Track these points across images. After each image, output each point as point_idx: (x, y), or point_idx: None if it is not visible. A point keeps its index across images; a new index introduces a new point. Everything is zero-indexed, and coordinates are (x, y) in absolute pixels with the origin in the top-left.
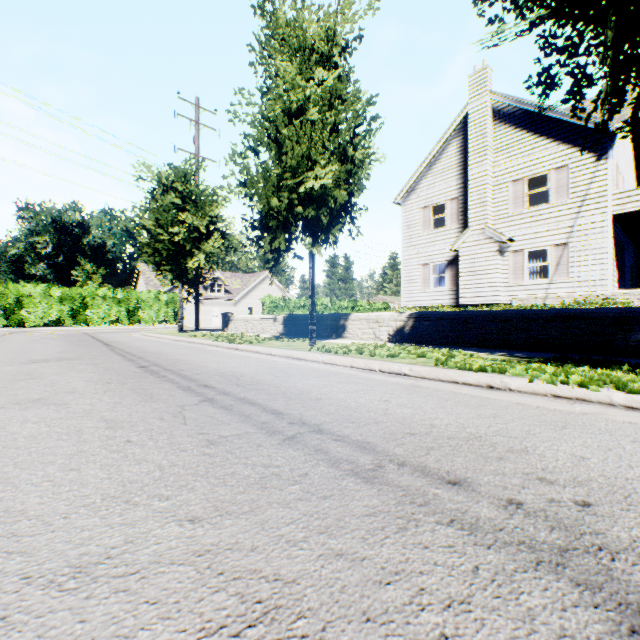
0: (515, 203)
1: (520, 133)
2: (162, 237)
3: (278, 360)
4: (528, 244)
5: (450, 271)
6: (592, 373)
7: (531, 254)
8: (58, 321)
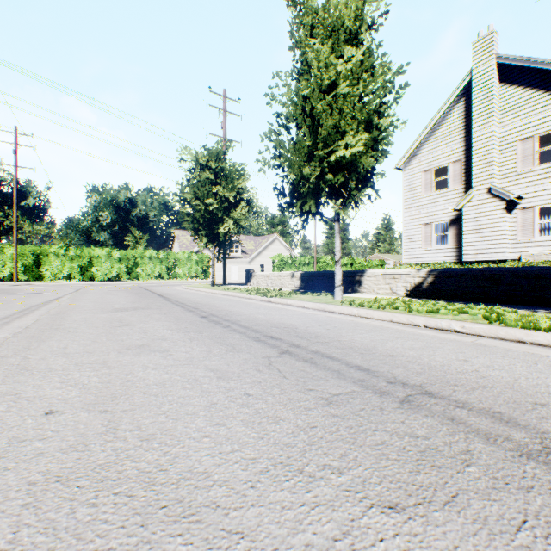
0: (524, 161)
1: (530, 92)
2: (199, 207)
3: (314, 313)
4: (539, 201)
5: (453, 229)
6: None
7: (542, 211)
8: (117, 276)
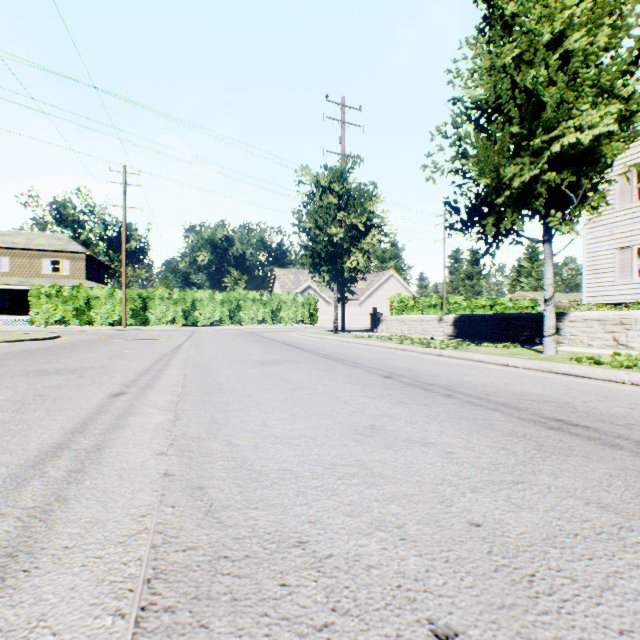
0: None
1: None
2: (321, 238)
3: (541, 375)
4: None
5: None
6: None
7: None
8: (219, 321)
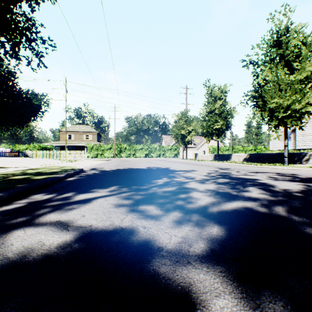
0: None
1: None
2: (178, 133)
3: (208, 163)
4: None
5: (293, 134)
6: (254, 163)
7: None
8: (144, 156)
